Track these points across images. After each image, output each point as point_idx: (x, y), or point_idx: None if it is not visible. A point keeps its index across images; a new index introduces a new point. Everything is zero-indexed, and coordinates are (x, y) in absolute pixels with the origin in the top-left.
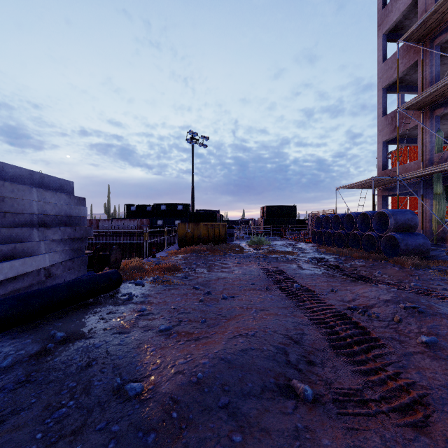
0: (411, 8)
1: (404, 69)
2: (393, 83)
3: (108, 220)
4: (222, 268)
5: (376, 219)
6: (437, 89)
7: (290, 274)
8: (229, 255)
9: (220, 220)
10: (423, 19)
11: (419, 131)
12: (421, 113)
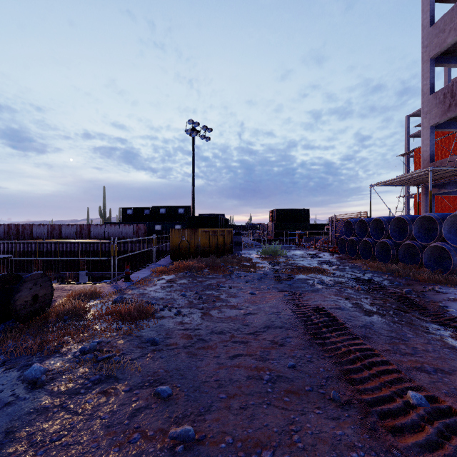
0: None
1: None
2: (442, 53)
3: (101, 225)
4: (227, 307)
5: (449, 224)
6: None
7: (352, 327)
8: (237, 274)
9: (225, 225)
10: None
11: None
12: None
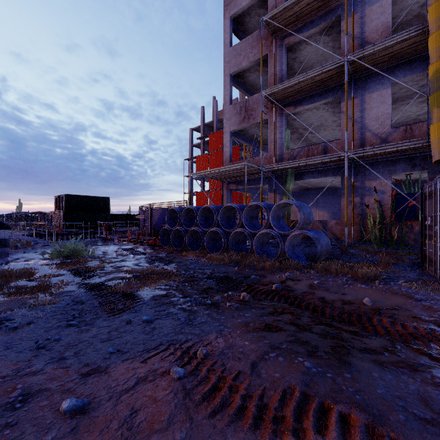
0: (256, 4)
1: (254, 60)
2: (236, 75)
3: None
4: None
5: (273, 213)
6: (301, 81)
7: (412, 439)
8: (4, 325)
9: None
10: (289, 4)
11: (270, 126)
12: (274, 107)
